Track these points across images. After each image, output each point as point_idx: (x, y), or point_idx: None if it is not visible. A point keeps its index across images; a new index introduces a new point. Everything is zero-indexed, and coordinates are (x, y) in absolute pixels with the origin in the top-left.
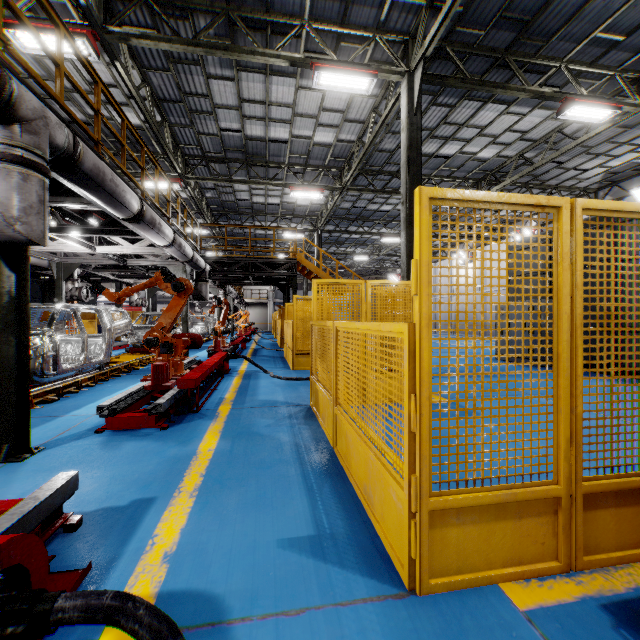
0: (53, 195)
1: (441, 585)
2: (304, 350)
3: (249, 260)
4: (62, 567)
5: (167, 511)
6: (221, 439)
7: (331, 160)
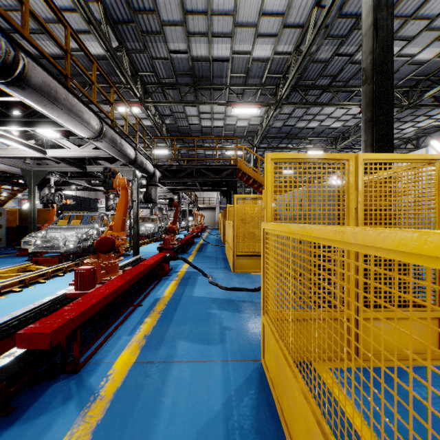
0: None
1: None
2: (245, 252)
3: (195, 167)
4: None
5: None
6: None
7: (267, 77)
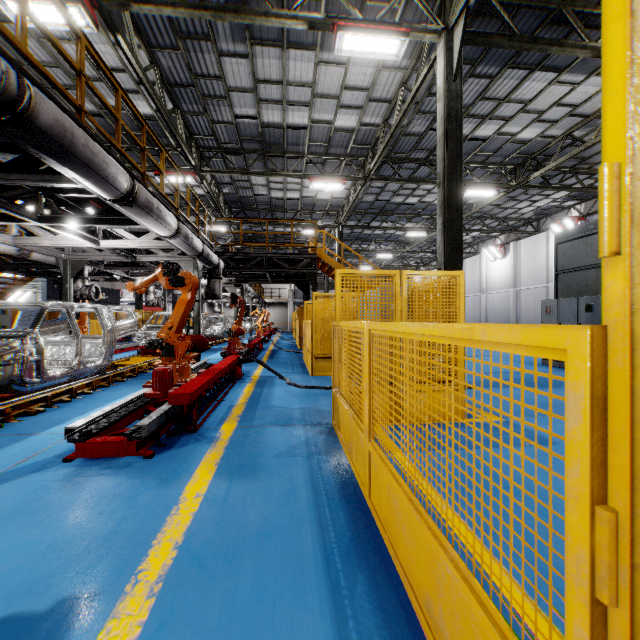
0: (29, 173)
1: None
2: (324, 353)
3: (266, 256)
4: None
5: (103, 630)
6: (216, 476)
7: (353, 147)
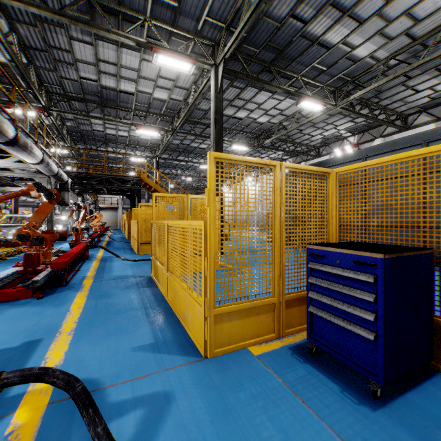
0: None
1: (220, 352)
2: (146, 241)
3: (104, 176)
4: None
5: (53, 344)
6: (87, 300)
7: (166, 111)
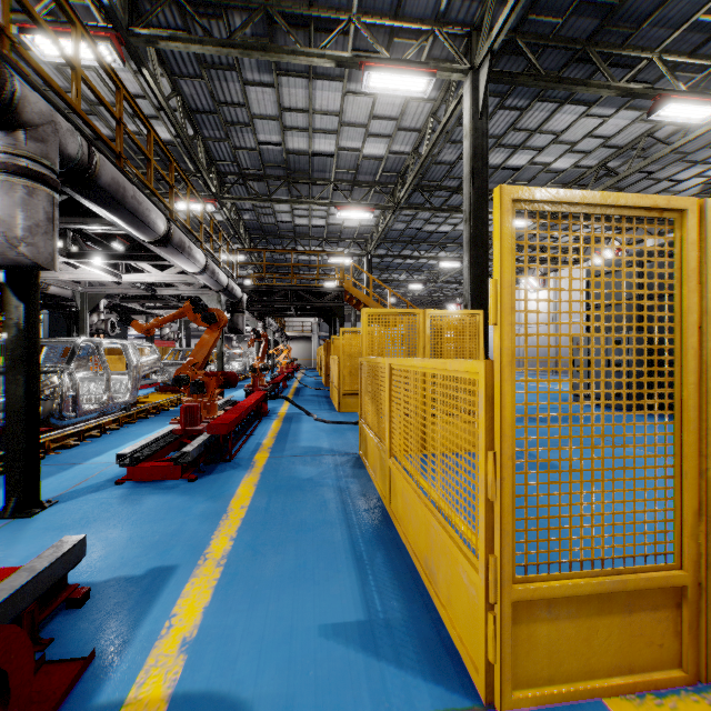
0: (71, 216)
1: (528, 698)
2: (352, 390)
3: (291, 289)
4: (61, 654)
5: (189, 584)
6: (256, 494)
7: (383, 175)
